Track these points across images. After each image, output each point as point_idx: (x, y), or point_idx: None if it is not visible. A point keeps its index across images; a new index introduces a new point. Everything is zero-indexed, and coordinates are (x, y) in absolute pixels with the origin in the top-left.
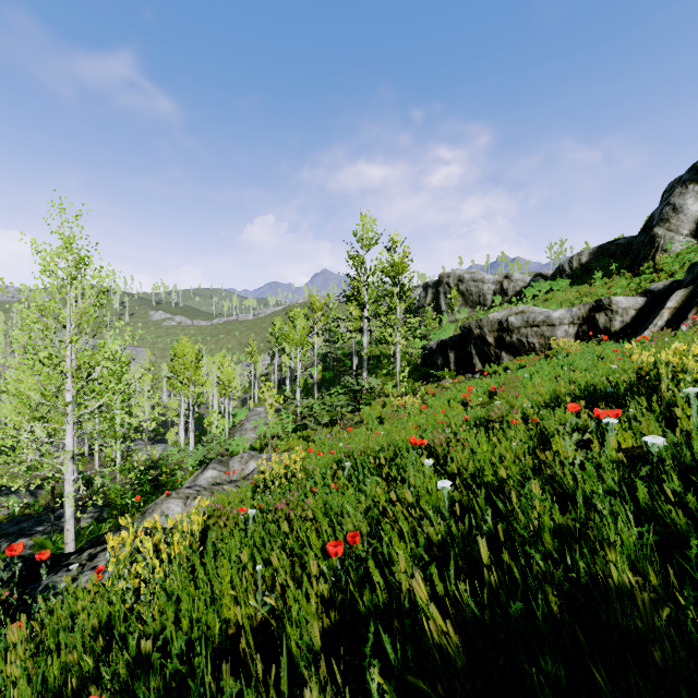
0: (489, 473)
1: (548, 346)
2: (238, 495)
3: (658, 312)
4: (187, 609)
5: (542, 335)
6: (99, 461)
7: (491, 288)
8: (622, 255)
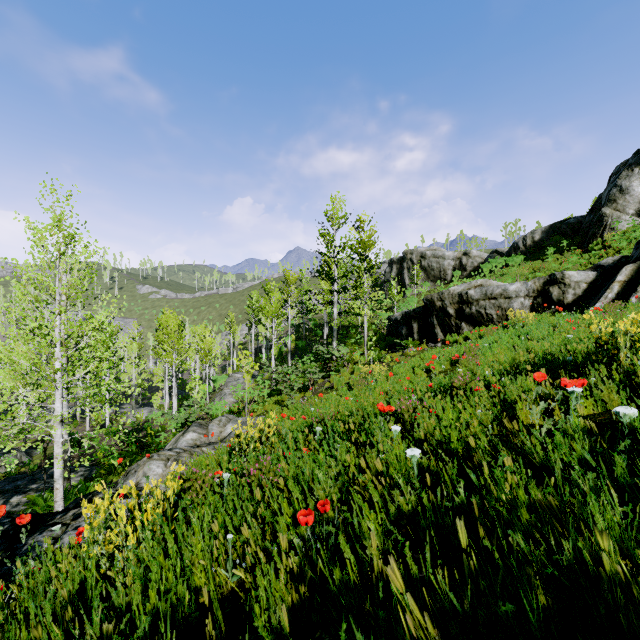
0: (455, 440)
1: (505, 317)
2: (215, 457)
3: (608, 285)
4: (156, 579)
5: (499, 307)
6: (90, 423)
7: (451, 264)
8: (572, 233)
